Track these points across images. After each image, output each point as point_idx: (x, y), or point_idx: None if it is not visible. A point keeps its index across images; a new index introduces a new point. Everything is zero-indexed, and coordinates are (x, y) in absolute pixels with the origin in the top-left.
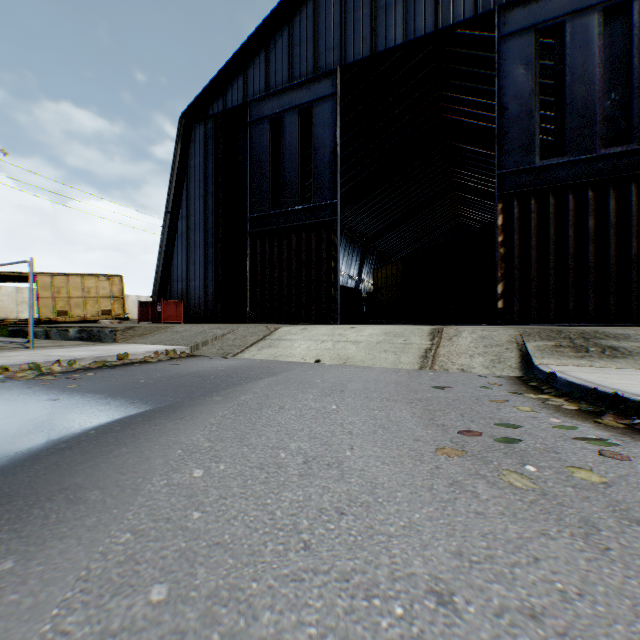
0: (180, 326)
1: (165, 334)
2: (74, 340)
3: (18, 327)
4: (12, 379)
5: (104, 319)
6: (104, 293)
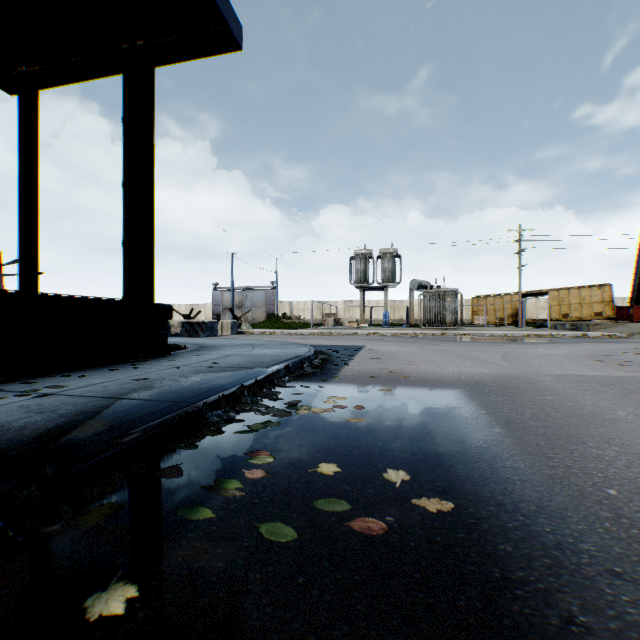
0: (633, 324)
1: (618, 328)
2: (566, 330)
3: (540, 323)
4: (544, 337)
5: (594, 319)
6: (594, 299)
